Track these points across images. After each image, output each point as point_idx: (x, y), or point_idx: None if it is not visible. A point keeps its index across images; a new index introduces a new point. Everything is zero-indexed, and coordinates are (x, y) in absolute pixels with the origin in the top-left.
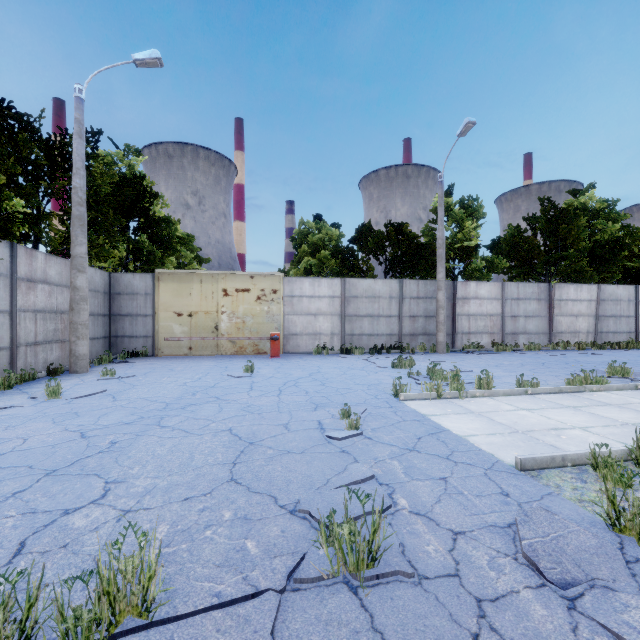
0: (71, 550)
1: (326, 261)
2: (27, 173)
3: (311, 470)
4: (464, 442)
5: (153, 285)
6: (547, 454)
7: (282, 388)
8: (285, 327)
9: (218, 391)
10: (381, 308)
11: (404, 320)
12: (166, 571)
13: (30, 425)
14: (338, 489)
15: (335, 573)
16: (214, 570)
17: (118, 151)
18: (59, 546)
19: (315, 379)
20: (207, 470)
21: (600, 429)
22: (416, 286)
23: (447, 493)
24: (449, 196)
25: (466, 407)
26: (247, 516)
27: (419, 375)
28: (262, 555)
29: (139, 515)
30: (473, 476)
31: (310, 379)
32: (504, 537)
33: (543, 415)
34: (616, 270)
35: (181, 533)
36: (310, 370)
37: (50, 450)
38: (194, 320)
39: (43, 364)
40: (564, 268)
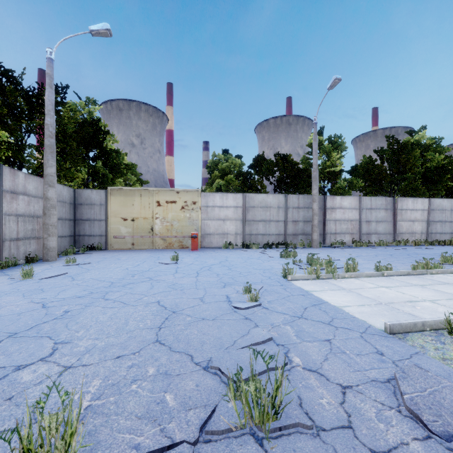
0: (14, 402)
1: (231, 182)
2: (13, 115)
3: (221, 333)
4: (341, 311)
5: (106, 198)
6: (410, 321)
7: (199, 271)
8: (202, 229)
9: (151, 274)
10: (272, 215)
11: (288, 224)
12: (93, 423)
13: (5, 298)
14: (243, 349)
15: (242, 425)
16: (135, 422)
17: (81, 101)
18: (5, 398)
19: (224, 265)
20: (138, 333)
21: (445, 301)
22: (297, 199)
23: (332, 352)
24: (320, 135)
25: (339, 285)
26: (167, 372)
27: (301, 262)
28: (179, 407)
29: (77, 371)
30: (352, 338)
31: (220, 265)
32: (386, 391)
33: (399, 291)
34: (441, 188)
35: (111, 387)
36: (220, 259)
37: (16, 317)
38: (136, 223)
39: (23, 254)
40: (404, 187)
